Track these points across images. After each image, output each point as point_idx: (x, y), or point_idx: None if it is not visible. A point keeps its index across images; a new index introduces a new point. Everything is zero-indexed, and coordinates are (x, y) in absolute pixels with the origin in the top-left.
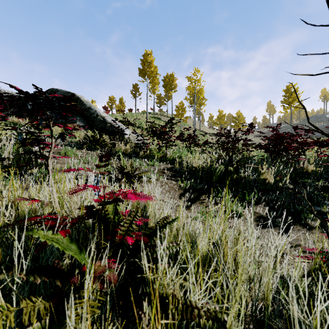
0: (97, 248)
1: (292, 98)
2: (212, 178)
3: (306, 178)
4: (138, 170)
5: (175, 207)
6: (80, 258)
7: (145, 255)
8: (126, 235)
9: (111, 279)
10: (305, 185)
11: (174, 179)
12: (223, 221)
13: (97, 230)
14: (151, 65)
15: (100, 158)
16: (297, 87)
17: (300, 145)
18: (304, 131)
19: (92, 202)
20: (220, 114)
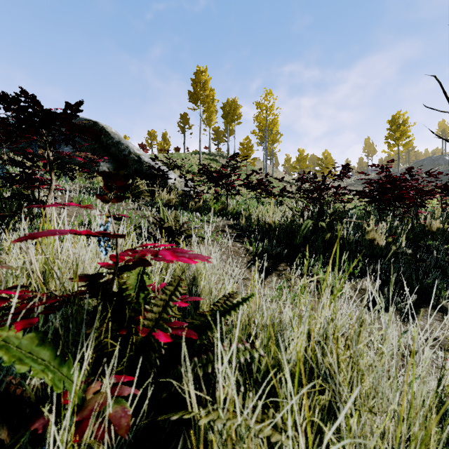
0: (100, 352)
1: (400, 132)
2: (294, 238)
3: (430, 239)
4: (186, 227)
5: (241, 281)
6: (56, 378)
7: (190, 374)
8: (156, 327)
9: (118, 425)
10: (429, 249)
11: (238, 240)
12: (329, 302)
13: (96, 318)
14: (206, 86)
15: (106, 181)
16: (407, 117)
17: (419, 193)
18: (424, 173)
19: (104, 270)
20: (301, 155)
